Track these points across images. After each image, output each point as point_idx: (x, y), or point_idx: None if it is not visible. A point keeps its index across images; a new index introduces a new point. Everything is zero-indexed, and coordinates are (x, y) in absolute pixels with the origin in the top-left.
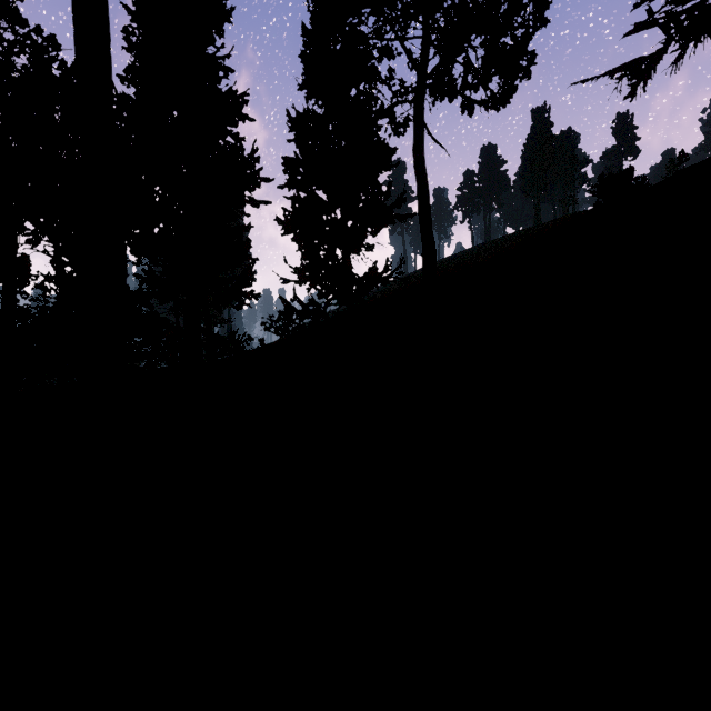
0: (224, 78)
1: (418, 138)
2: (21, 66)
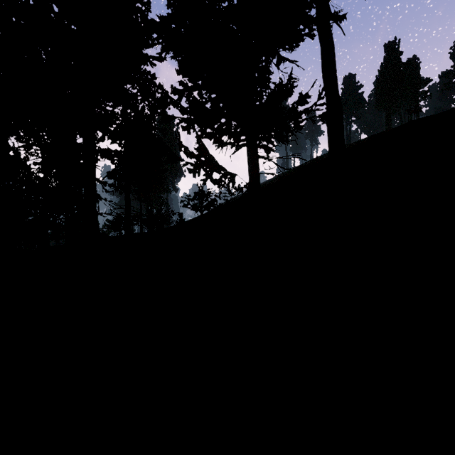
0: None
1: None
2: None
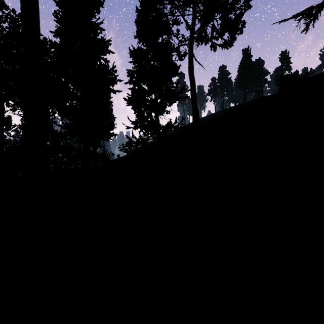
0: (100, 33)
1: (190, 61)
2: (5, 27)
